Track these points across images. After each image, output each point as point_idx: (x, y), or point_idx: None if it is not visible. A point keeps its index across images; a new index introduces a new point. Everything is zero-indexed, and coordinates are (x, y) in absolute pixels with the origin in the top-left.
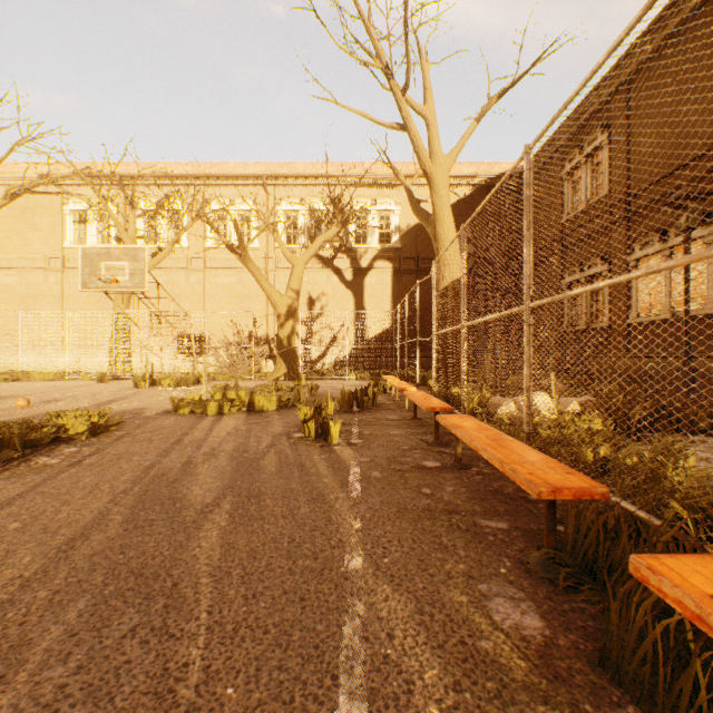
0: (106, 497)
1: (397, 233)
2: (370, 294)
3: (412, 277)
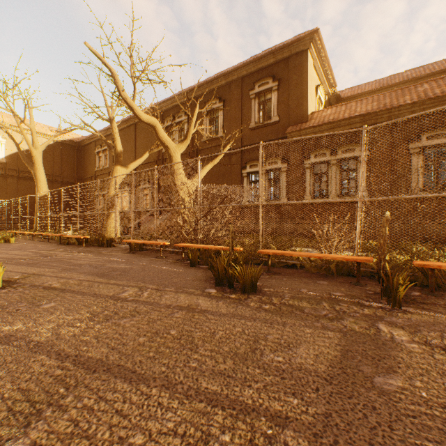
0: None
1: (4, 154)
2: None
3: (15, 180)
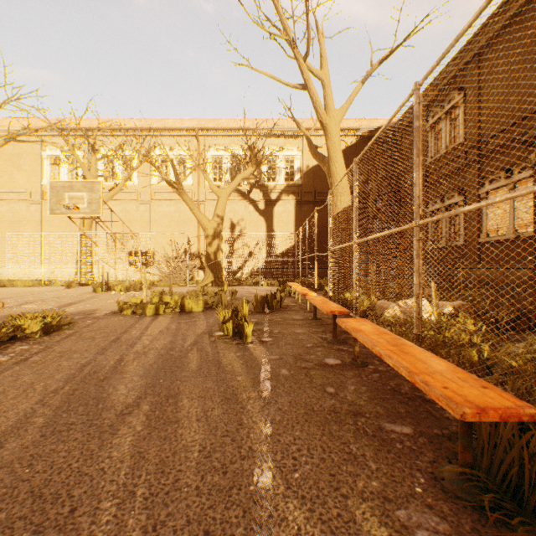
0: (36, 397)
1: (298, 173)
2: (278, 220)
3: (310, 207)
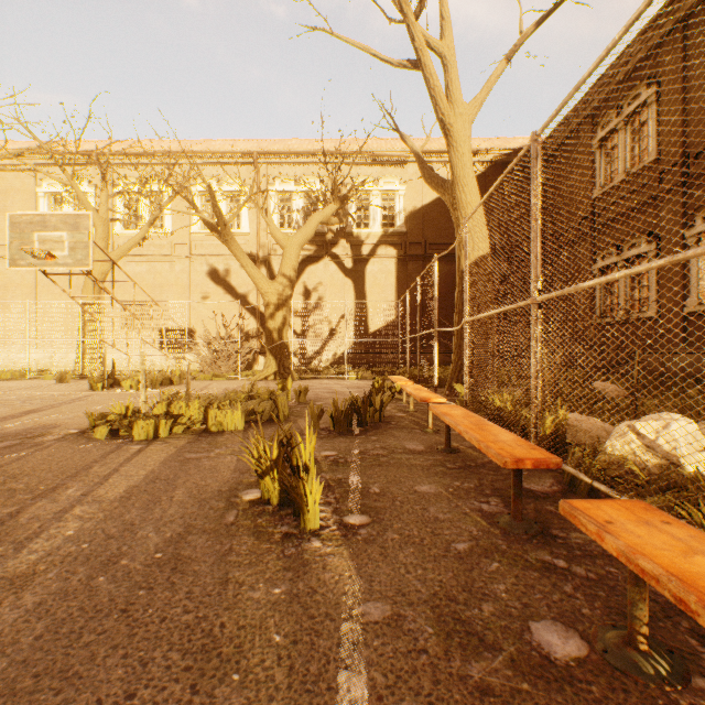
0: None
1: (402, 216)
2: (372, 283)
3: (419, 265)
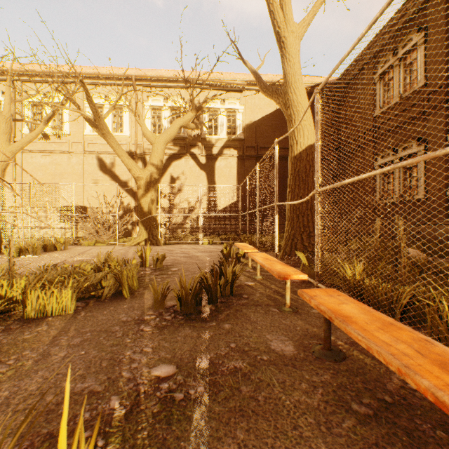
0: None
1: (241, 127)
2: (220, 175)
3: (253, 162)
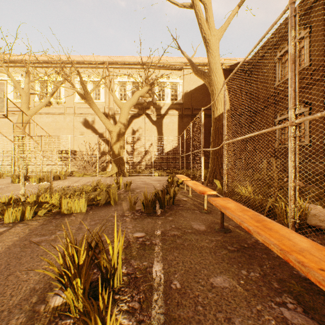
0: None
1: (180, 95)
2: (166, 128)
3: (189, 119)
